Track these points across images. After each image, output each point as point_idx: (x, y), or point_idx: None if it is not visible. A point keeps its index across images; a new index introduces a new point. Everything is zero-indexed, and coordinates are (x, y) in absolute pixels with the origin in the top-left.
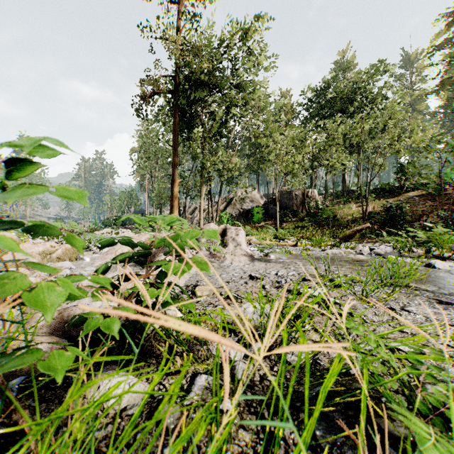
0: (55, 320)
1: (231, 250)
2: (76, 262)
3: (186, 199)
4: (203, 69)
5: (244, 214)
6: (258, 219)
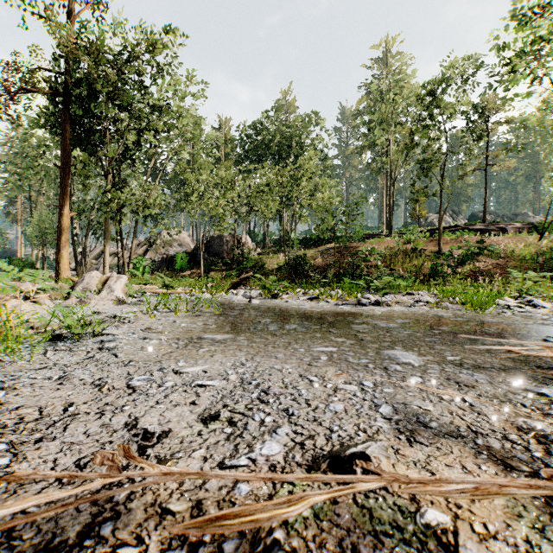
0: None
1: (102, 297)
2: None
3: (86, 239)
4: (105, 78)
5: (168, 261)
6: (182, 267)
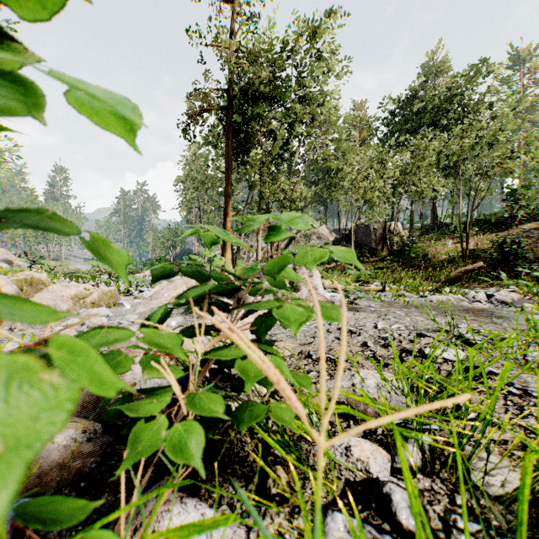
0: (84, 392)
1: (305, 296)
2: (115, 308)
3: (240, 236)
4: (261, 78)
5: None
6: (328, 259)
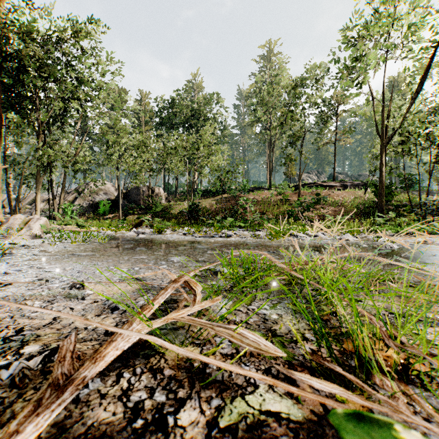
0: None
1: (22, 233)
2: None
3: (20, 187)
4: (36, 55)
5: (93, 206)
6: (105, 211)
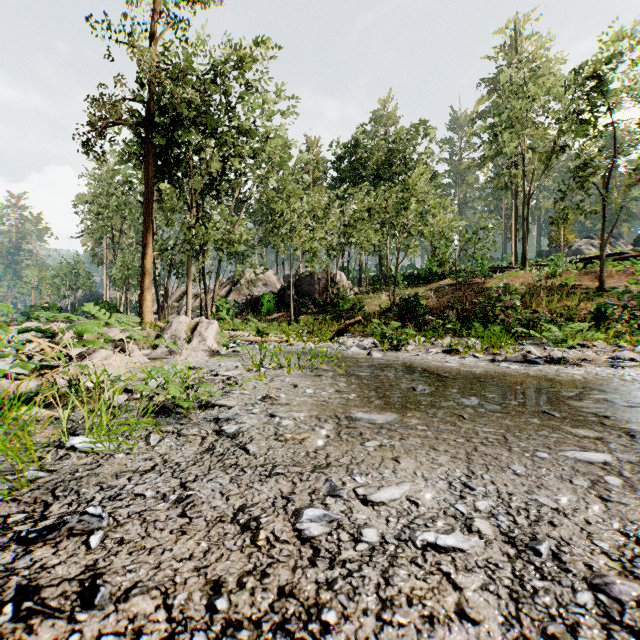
0: None
1: (194, 346)
2: None
3: (168, 280)
4: (189, 101)
5: (252, 303)
6: (269, 310)
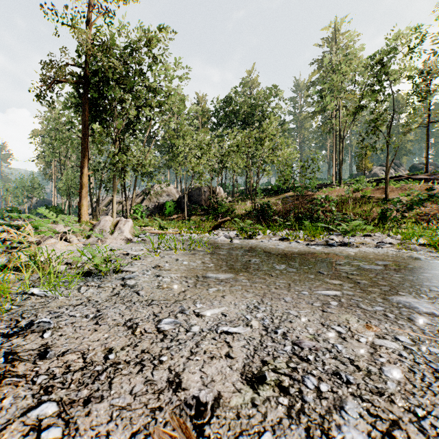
0: None
1: (115, 236)
2: None
3: (99, 191)
4: (114, 68)
5: (159, 207)
6: (170, 212)
